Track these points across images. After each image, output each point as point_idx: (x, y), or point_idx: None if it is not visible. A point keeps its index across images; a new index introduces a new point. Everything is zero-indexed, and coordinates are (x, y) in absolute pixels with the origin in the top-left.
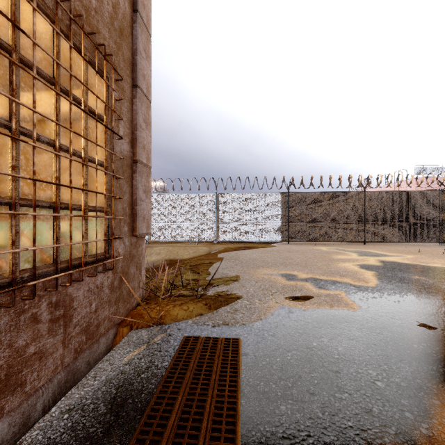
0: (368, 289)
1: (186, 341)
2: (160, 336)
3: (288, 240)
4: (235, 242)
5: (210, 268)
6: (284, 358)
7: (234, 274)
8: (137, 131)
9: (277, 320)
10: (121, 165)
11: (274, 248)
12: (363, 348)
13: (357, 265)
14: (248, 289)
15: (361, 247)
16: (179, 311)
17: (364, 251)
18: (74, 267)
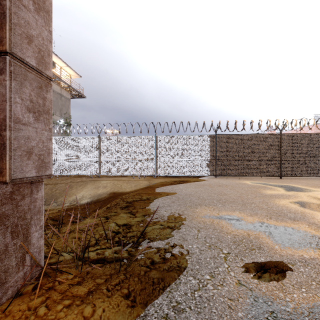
0: None
1: None
2: None
3: (216, 175)
4: (171, 176)
5: (146, 207)
6: None
7: (172, 217)
8: (5, 1)
9: None
10: None
11: (205, 182)
12: None
13: (295, 202)
14: (191, 246)
15: (280, 181)
16: None
17: (287, 185)
18: None
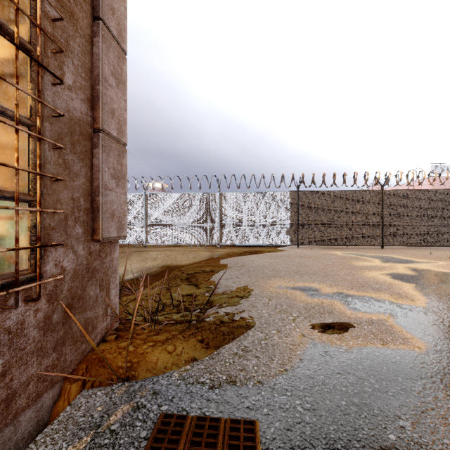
0: (421, 311)
1: (162, 429)
2: (122, 411)
3: (298, 244)
4: (239, 245)
5: (211, 279)
6: None
7: (241, 288)
8: (99, 86)
9: (312, 372)
10: (68, 132)
11: (284, 253)
12: None
13: (386, 274)
14: (260, 311)
15: (380, 251)
16: (161, 356)
17: (386, 256)
18: None
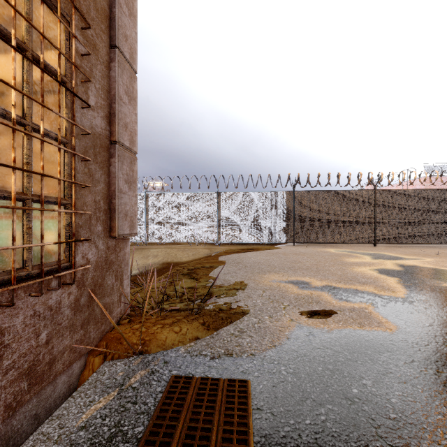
0: (399, 301)
1: (174, 386)
2: (140, 375)
3: (294, 242)
4: (237, 243)
5: (210, 274)
6: (315, 419)
7: (238, 281)
8: (115, 104)
9: (296, 347)
10: (91, 145)
11: (280, 250)
12: (426, 398)
13: (374, 269)
14: (255, 301)
15: (373, 249)
16: (169, 335)
17: (377, 253)
18: (2, 284)
